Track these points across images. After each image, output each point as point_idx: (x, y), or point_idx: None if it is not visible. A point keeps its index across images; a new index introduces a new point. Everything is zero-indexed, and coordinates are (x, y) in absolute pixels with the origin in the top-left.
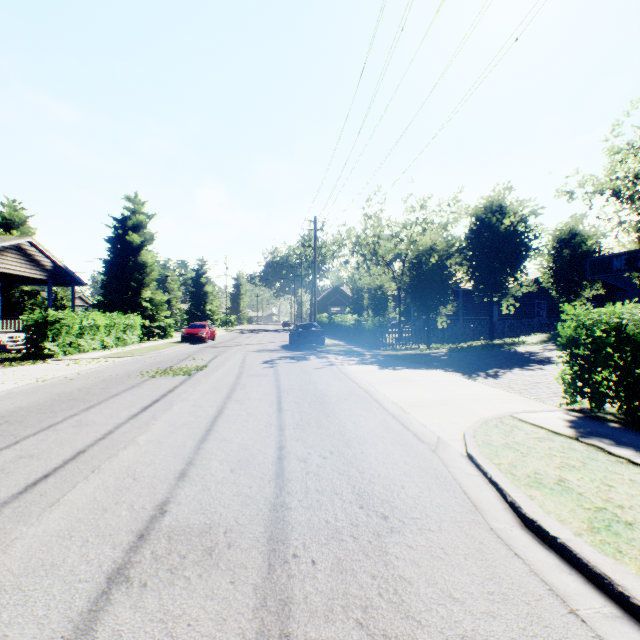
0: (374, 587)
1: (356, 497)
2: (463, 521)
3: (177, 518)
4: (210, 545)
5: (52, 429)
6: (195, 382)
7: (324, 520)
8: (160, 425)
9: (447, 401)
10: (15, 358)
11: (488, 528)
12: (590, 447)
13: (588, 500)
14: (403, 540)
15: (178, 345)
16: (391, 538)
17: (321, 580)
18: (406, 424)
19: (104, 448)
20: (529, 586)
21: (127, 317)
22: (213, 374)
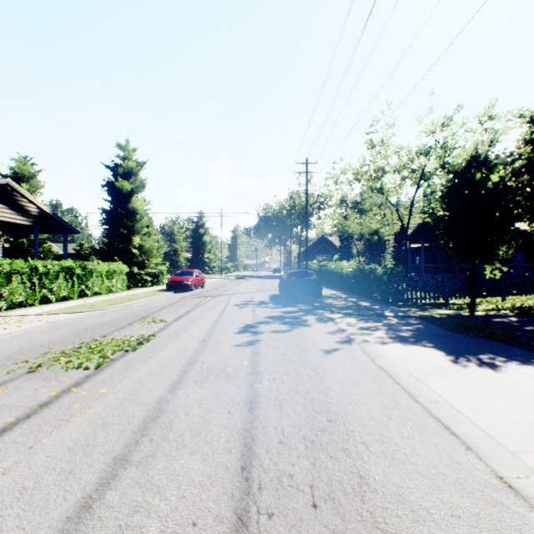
0: None
1: None
2: None
3: None
4: None
5: None
6: (75, 401)
7: None
8: None
9: None
10: None
11: None
12: None
13: None
14: None
15: (159, 294)
16: None
17: None
18: None
19: None
20: None
21: (109, 264)
22: (142, 364)
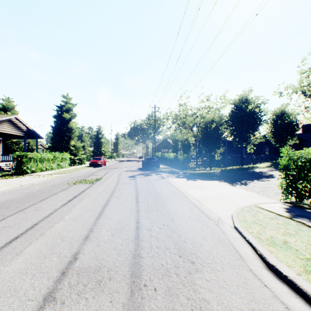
0: (189, 305)
1: (177, 251)
2: (235, 265)
3: (83, 262)
4: (99, 278)
5: (22, 212)
6: (95, 187)
7: (160, 264)
8: (76, 210)
9: (222, 197)
10: (8, 174)
11: (248, 269)
12: (298, 223)
13: (301, 254)
14: (203, 276)
15: (87, 168)
16: (197, 275)
17: (159, 300)
18: (201, 209)
19: (47, 222)
20: (274, 305)
21: (63, 154)
22: (104, 183)
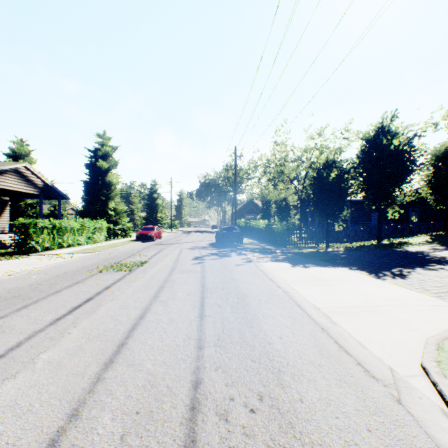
0: None
1: None
2: None
3: None
4: None
5: None
6: (132, 278)
7: None
8: (74, 335)
9: (372, 307)
10: (8, 253)
11: None
12: None
13: None
14: None
15: (132, 243)
16: None
17: None
18: (341, 342)
19: None
20: None
21: (96, 222)
22: (150, 270)
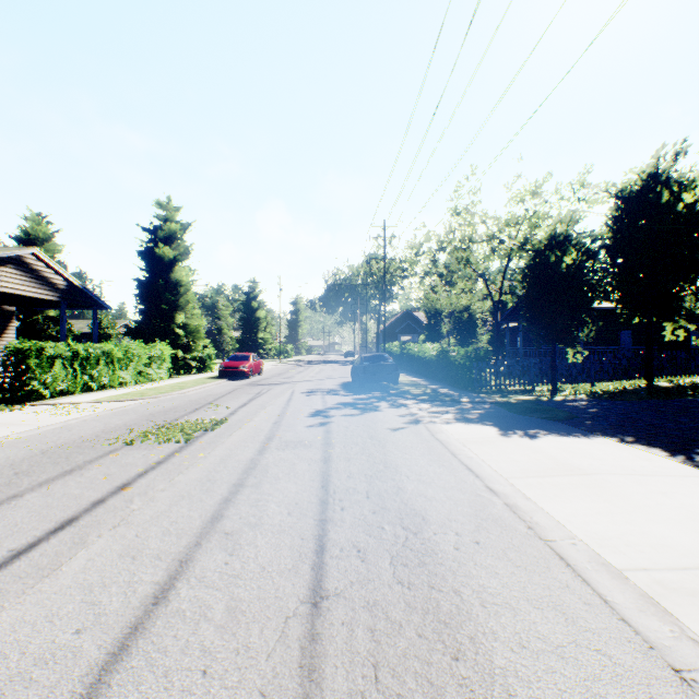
0: None
1: None
2: None
3: None
4: None
5: None
6: (184, 460)
7: None
8: None
9: None
10: None
11: None
12: None
13: None
14: None
15: (211, 382)
16: None
17: None
18: None
19: None
20: None
21: (152, 347)
22: (225, 439)
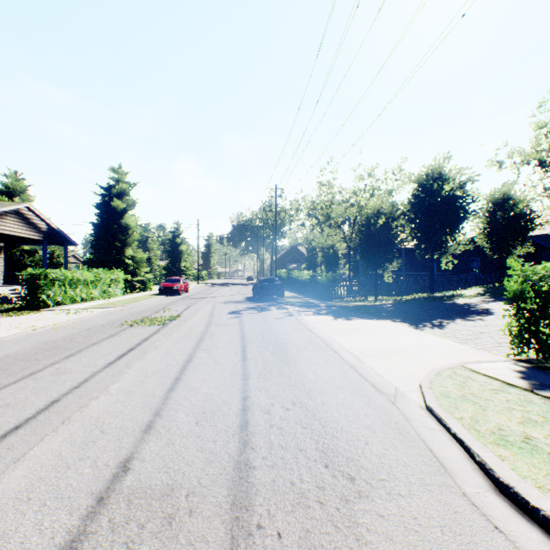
0: None
1: (320, 454)
2: (433, 484)
3: (139, 477)
4: (170, 512)
5: (32, 377)
6: (168, 331)
7: (289, 482)
8: (132, 373)
9: (399, 351)
10: (13, 308)
11: (460, 493)
12: (547, 400)
13: None
14: (373, 507)
15: (156, 297)
16: (360, 505)
17: None
18: (363, 374)
19: (77, 397)
20: None
21: (112, 272)
22: (185, 323)
